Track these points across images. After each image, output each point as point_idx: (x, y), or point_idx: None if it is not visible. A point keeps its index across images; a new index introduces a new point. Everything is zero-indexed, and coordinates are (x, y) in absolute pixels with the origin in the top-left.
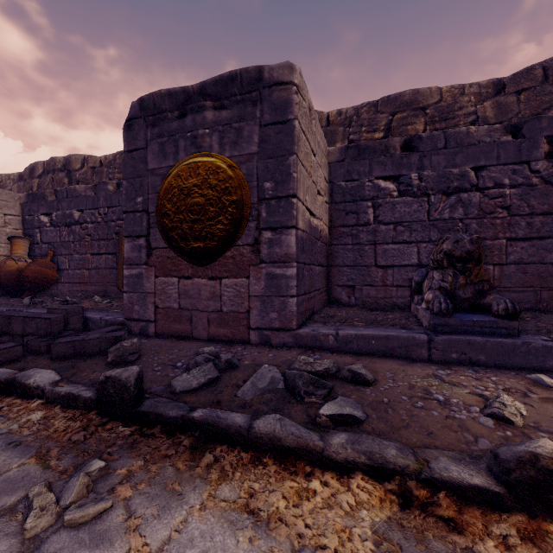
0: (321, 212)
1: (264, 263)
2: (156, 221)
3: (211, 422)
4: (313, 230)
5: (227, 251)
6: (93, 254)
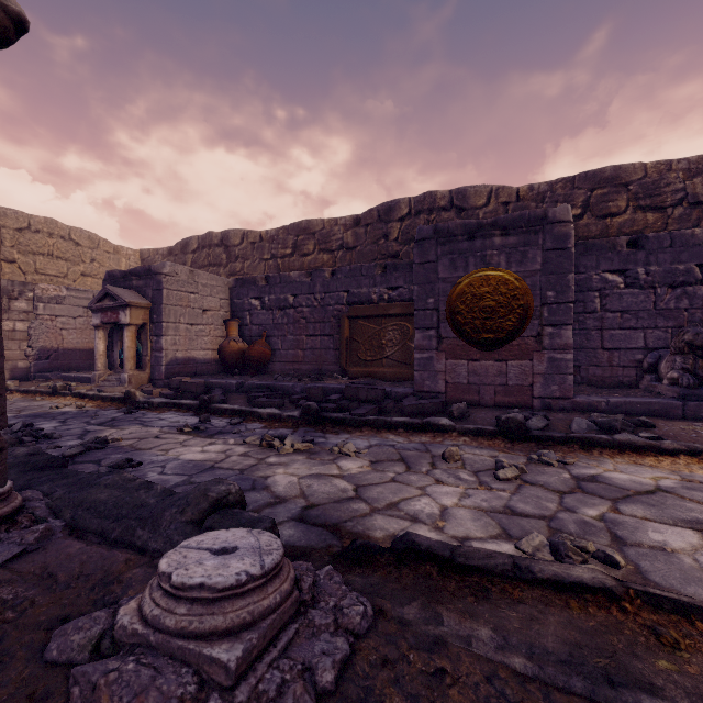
0: None
1: (545, 350)
2: (446, 317)
3: (587, 437)
4: None
5: (512, 340)
6: (308, 335)
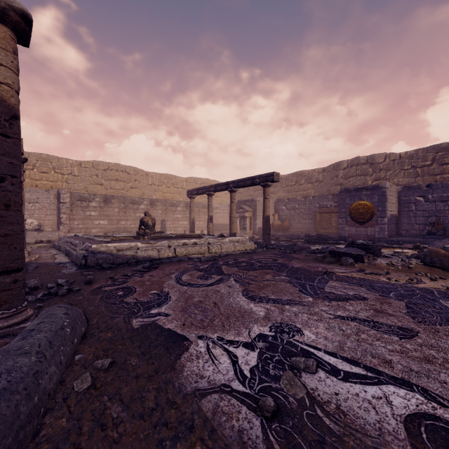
0: (394, 209)
1: (379, 224)
2: (348, 215)
3: (376, 245)
4: (391, 215)
5: (369, 222)
6: (303, 219)
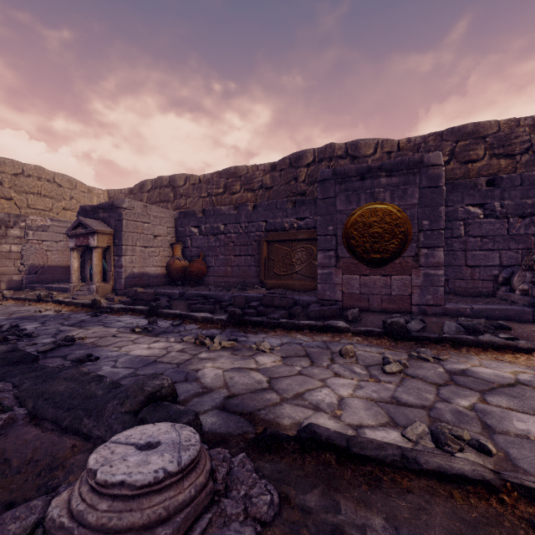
0: None
1: (421, 267)
2: (343, 241)
3: (457, 338)
4: None
5: (395, 259)
6: (235, 255)
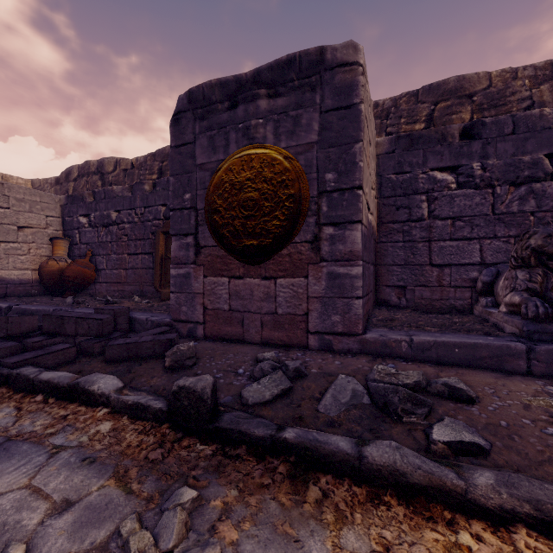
0: (373, 207)
1: (325, 261)
2: (205, 218)
3: (309, 447)
4: (369, 226)
5: (283, 248)
6: (130, 254)
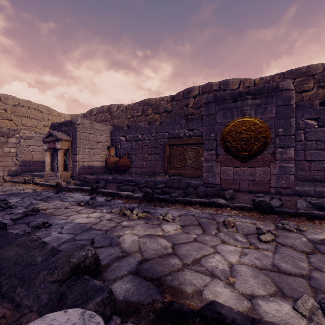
0: None
1: (277, 161)
2: (221, 144)
3: (310, 213)
4: None
5: (258, 156)
6: (148, 154)
